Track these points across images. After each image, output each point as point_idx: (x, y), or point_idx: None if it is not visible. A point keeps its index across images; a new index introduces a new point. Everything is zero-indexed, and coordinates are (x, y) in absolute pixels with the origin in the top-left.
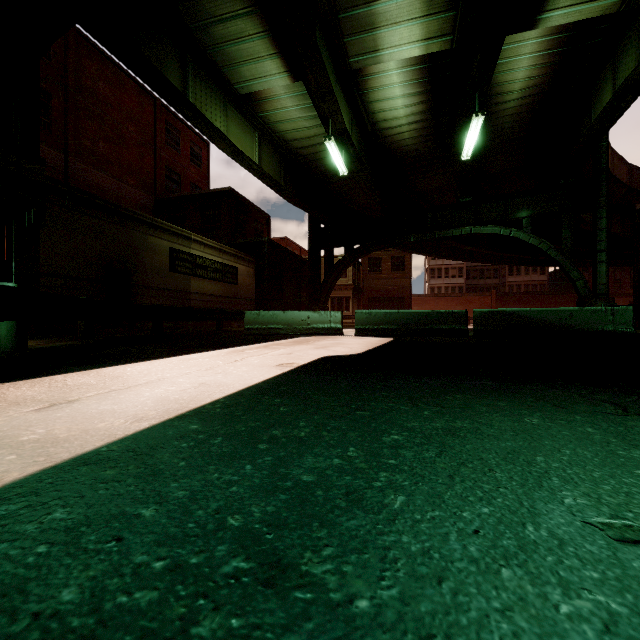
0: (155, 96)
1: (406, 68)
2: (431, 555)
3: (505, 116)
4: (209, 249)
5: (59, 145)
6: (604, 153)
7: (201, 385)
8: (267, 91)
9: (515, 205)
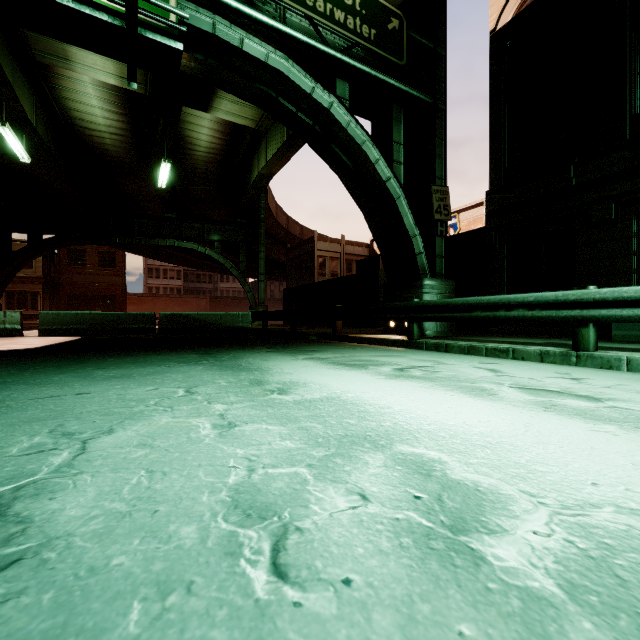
0: None
1: (103, 88)
2: (34, 376)
3: (198, 160)
4: None
5: None
6: (263, 208)
7: None
8: None
9: (210, 229)
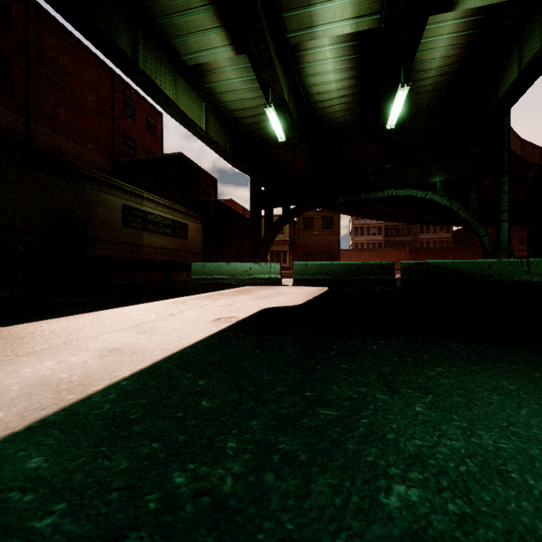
0: (113, 70)
1: (338, 44)
2: None
3: (423, 92)
4: (160, 207)
5: (20, 110)
6: (506, 127)
7: (111, 352)
8: (213, 63)
9: (430, 171)
